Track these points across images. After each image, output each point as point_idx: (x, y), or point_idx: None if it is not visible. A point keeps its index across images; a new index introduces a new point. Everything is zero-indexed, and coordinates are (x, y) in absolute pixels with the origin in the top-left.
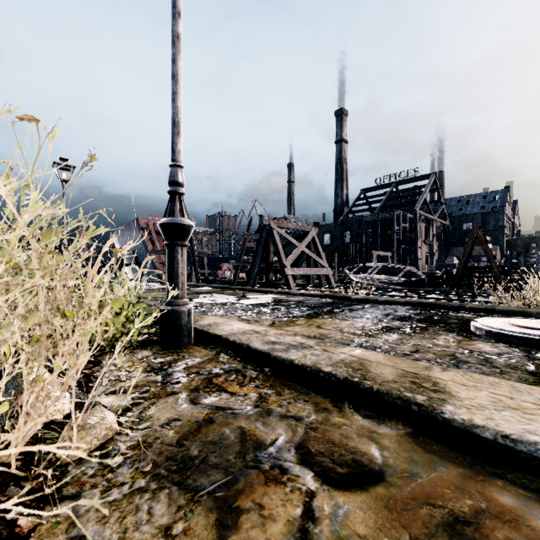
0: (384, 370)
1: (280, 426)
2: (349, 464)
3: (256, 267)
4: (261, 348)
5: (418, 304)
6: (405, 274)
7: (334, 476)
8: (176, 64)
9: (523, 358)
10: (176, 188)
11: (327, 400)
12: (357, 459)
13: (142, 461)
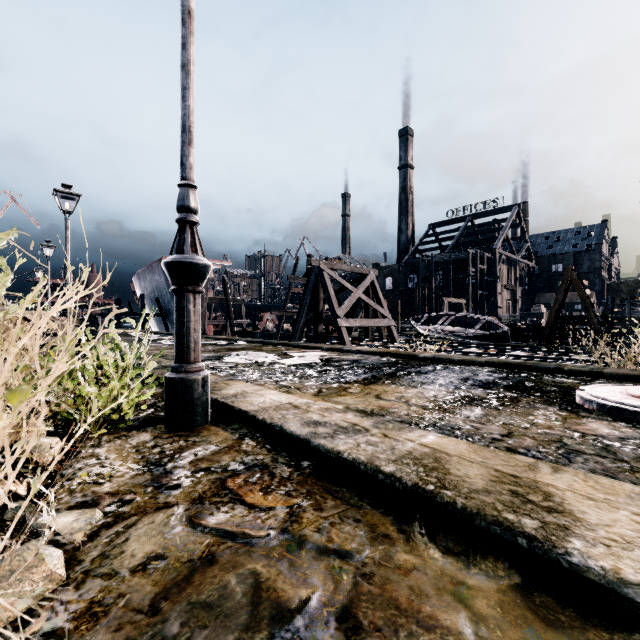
0: (470, 471)
1: (316, 570)
2: None
3: (302, 318)
4: (298, 431)
5: (503, 364)
6: (483, 326)
7: None
8: (187, 50)
9: None
10: (187, 215)
11: (389, 519)
12: None
13: None
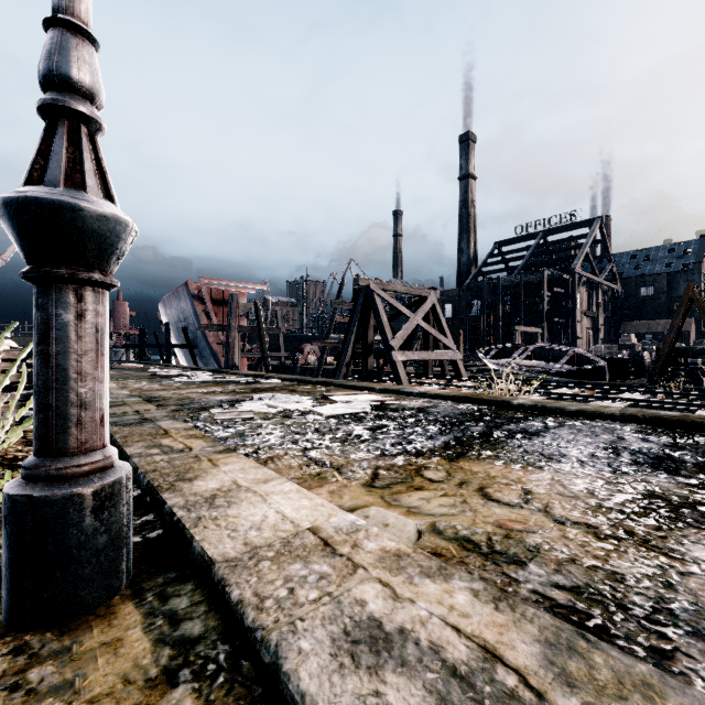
0: None
1: None
2: None
3: (348, 350)
4: (321, 704)
5: (652, 420)
6: (571, 359)
7: None
8: None
9: None
10: (59, 94)
11: None
12: None
13: None
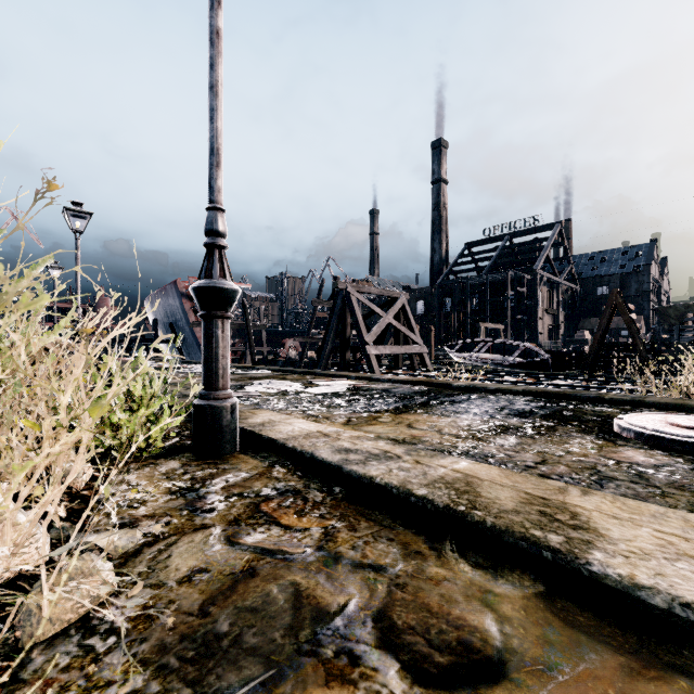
0: (500, 494)
1: (352, 581)
2: (453, 648)
3: (328, 344)
4: (329, 458)
5: (541, 393)
6: (522, 353)
7: (431, 669)
8: (215, 70)
9: (691, 472)
10: (215, 239)
11: (421, 538)
12: (465, 639)
13: (144, 641)
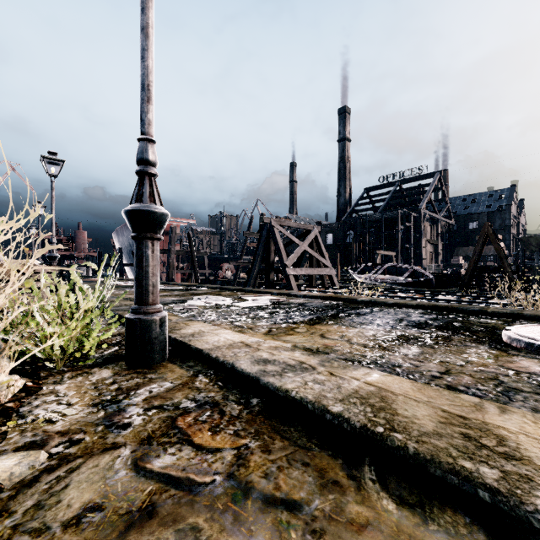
0: (417, 411)
1: (262, 526)
2: None
3: (256, 267)
4: (248, 369)
5: (432, 307)
6: (411, 274)
7: None
8: (146, 14)
9: None
10: (146, 167)
11: (338, 463)
12: None
13: None
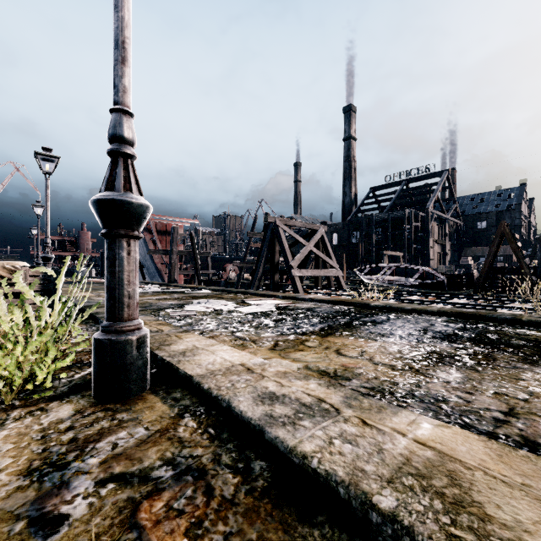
0: (519, 511)
1: None
2: None
3: (260, 268)
4: (249, 412)
5: (456, 314)
6: (421, 275)
7: None
8: None
9: None
10: (119, 146)
11: None
12: None
13: None
